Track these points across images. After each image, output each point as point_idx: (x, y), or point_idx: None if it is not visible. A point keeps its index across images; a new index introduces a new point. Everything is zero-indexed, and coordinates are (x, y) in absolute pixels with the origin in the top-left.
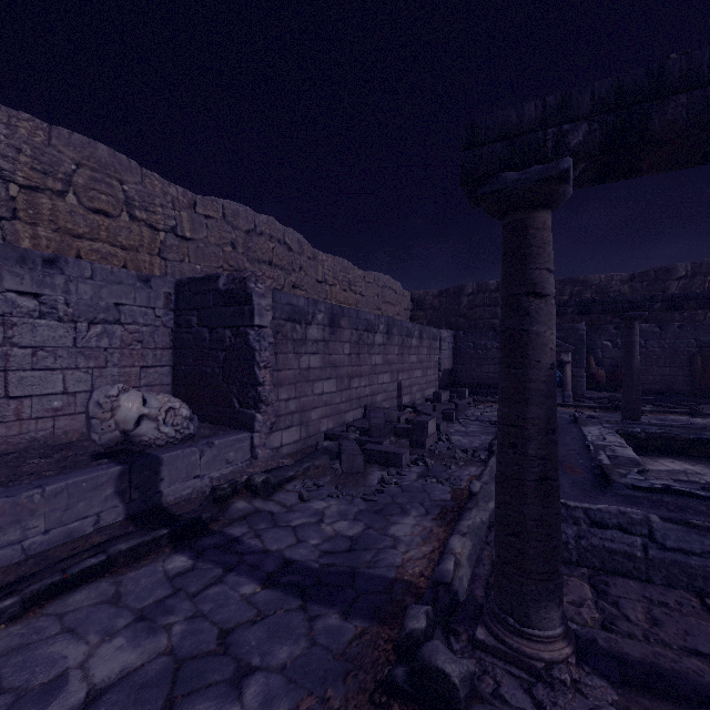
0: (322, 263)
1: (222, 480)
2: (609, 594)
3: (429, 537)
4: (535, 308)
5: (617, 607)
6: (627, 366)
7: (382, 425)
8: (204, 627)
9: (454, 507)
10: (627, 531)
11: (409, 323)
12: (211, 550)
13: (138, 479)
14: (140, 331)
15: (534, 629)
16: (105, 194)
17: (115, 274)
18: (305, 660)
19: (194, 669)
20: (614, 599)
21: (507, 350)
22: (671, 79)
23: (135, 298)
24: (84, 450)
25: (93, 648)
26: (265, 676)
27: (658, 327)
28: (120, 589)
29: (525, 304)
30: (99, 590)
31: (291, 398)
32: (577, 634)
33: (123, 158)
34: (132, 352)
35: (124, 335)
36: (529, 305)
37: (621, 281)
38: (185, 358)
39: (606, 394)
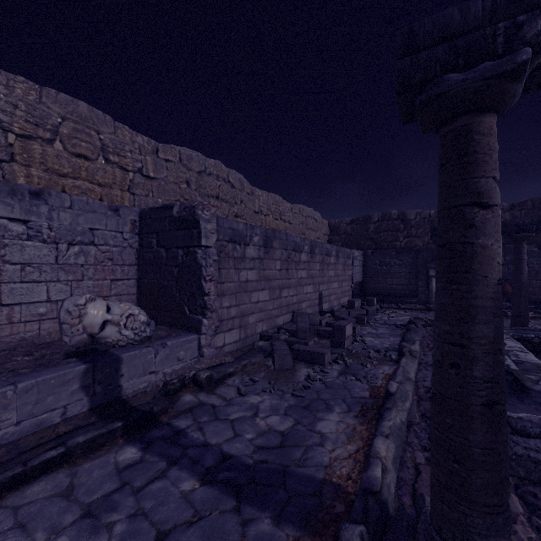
0: (258, 197)
1: (173, 375)
2: (540, 508)
3: (353, 435)
4: (481, 220)
5: None
6: (516, 280)
7: (307, 328)
8: (143, 528)
9: (373, 405)
10: None
11: (328, 244)
12: (158, 442)
13: (100, 376)
14: (110, 250)
15: None
16: (85, 142)
17: (90, 205)
18: None
19: None
20: None
21: (447, 264)
22: None
23: (107, 224)
24: (61, 349)
25: None
26: None
27: (536, 247)
28: (74, 481)
29: (469, 215)
30: (55, 482)
31: (232, 306)
32: None
33: (100, 113)
34: (104, 268)
35: (98, 254)
36: (474, 216)
37: (503, 209)
38: (147, 273)
39: None
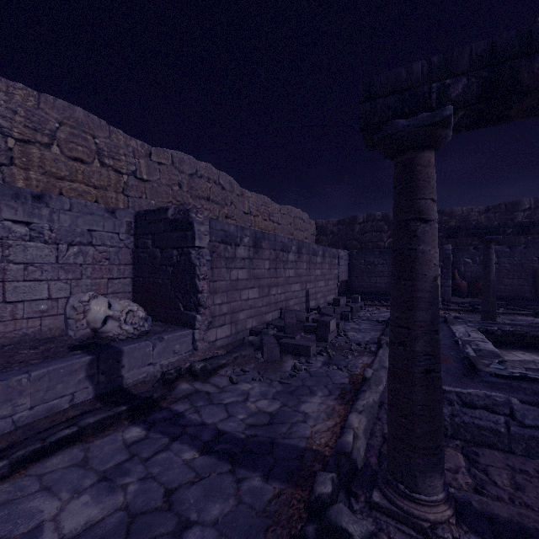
0: (248, 199)
1: (170, 367)
2: (479, 462)
3: (332, 413)
4: (421, 231)
5: (486, 474)
6: (485, 278)
7: (294, 324)
8: (153, 487)
9: (351, 389)
10: (492, 411)
11: (315, 245)
12: (160, 423)
13: (104, 366)
14: (107, 251)
15: (421, 494)
16: (81, 146)
17: (88, 207)
18: (233, 516)
19: (144, 523)
20: (483, 467)
21: (398, 265)
22: (538, 38)
23: (104, 226)
24: (64, 343)
25: (64, 503)
26: (201, 529)
27: (508, 248)
28: (88, 454)
29: (413, 228)
30: (71, 455)
31: (223, 303)
32: (455, 497)
33: (95, 118)
34: (101, 267)
35: (95, 254)
36: (417, 228)
37: (479, 212)
38: (142, 272)
39: (467, 299)
